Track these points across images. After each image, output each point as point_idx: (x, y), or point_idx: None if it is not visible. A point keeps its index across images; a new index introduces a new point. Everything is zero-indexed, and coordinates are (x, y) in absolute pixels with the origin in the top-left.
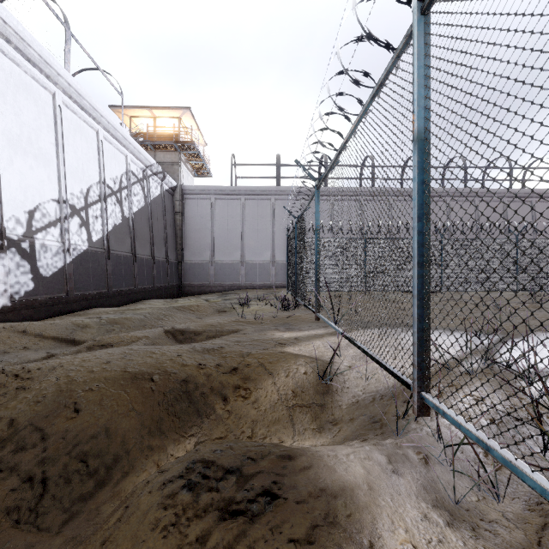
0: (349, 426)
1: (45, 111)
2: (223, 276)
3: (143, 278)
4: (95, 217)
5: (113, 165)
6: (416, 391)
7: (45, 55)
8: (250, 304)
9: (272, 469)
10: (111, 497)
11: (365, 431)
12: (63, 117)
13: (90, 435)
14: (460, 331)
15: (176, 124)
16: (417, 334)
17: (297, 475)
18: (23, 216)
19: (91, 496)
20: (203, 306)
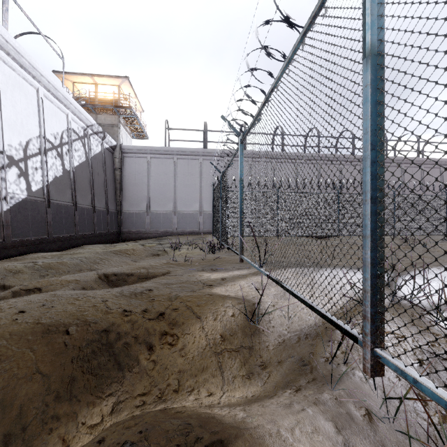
0: (278, 371)
1: None
2: (158, 224)
3: (84, 225)
4: (35, 168)
5: (54, 122)
6: (369, 348)
7: None
8: (181, 247)
9: None
10: None
11: (296, 377)
12: None
13: None
14: (360, 269)
15: (116, 92)
16: (370, 281)
17: None
18: None
19: None
20: (139, 250)
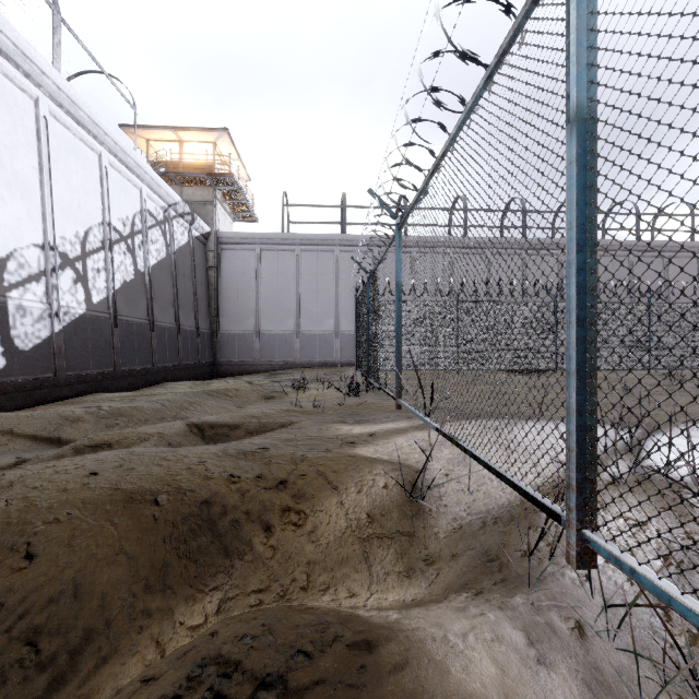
0: (452, 567)
1: (24, 123)
2: (272, 351)
3: (164, 353)
4: (97, 270)
5: (122, 201)
6: (574, 528)
7: (23, 44)
8: (306, 387)
9: (340, 675)
10: None
11: (477, 577)
12: (49, 132)
13: (47, 598)
14: None
15: (209, 152)
16: (576, 435)
17: (384, 685)
18: None
19: None
20: (244, 390)
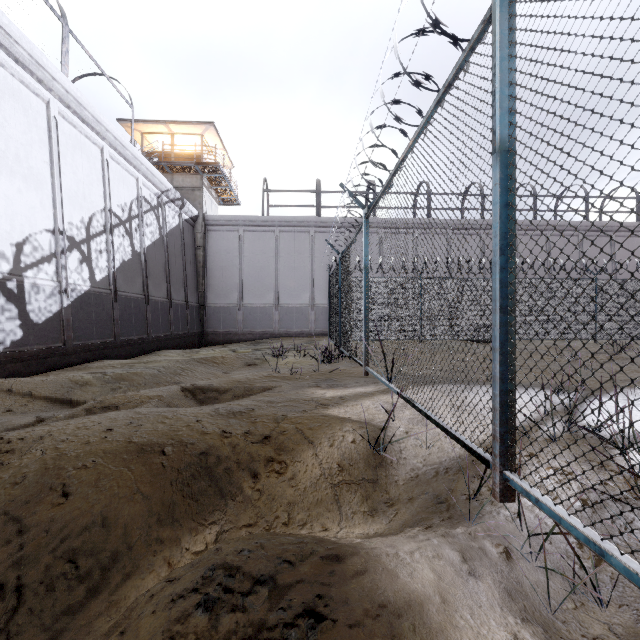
0: (408, 508)
1: (37, 123)
2: (253, 322)
3: (158, 324)
4: (99, 251)
5: (121, 189)
6: (498, 470)
7: (37, 55)
8: (285, 355)
9: (315, 577)
10: (107, 608)
11: (429, 515)
12: (59, 130)
13: (82, 526)
14: (534, 387)
15: (197, 142)
16: (499, 397)
17: (348, 584)
18: (9, 250)
19: (81, 607)
20: (230, 358)
